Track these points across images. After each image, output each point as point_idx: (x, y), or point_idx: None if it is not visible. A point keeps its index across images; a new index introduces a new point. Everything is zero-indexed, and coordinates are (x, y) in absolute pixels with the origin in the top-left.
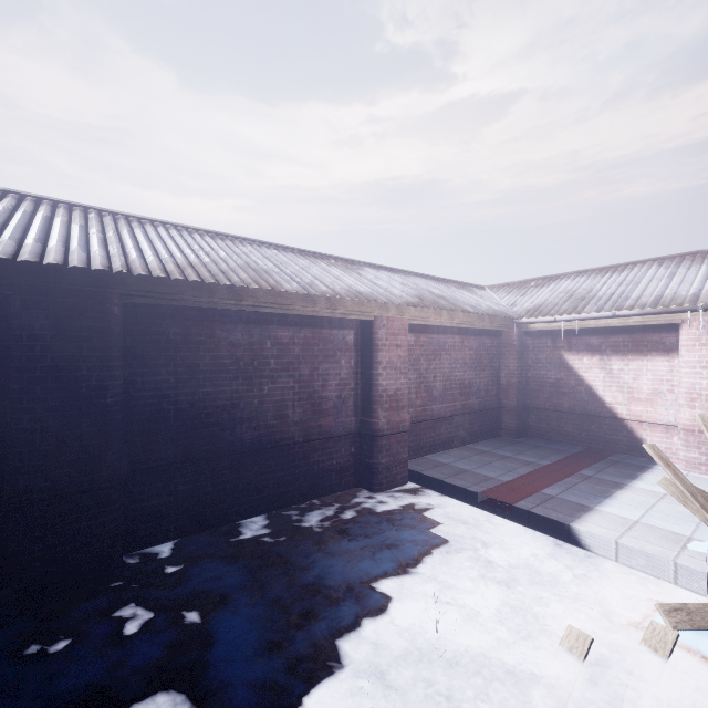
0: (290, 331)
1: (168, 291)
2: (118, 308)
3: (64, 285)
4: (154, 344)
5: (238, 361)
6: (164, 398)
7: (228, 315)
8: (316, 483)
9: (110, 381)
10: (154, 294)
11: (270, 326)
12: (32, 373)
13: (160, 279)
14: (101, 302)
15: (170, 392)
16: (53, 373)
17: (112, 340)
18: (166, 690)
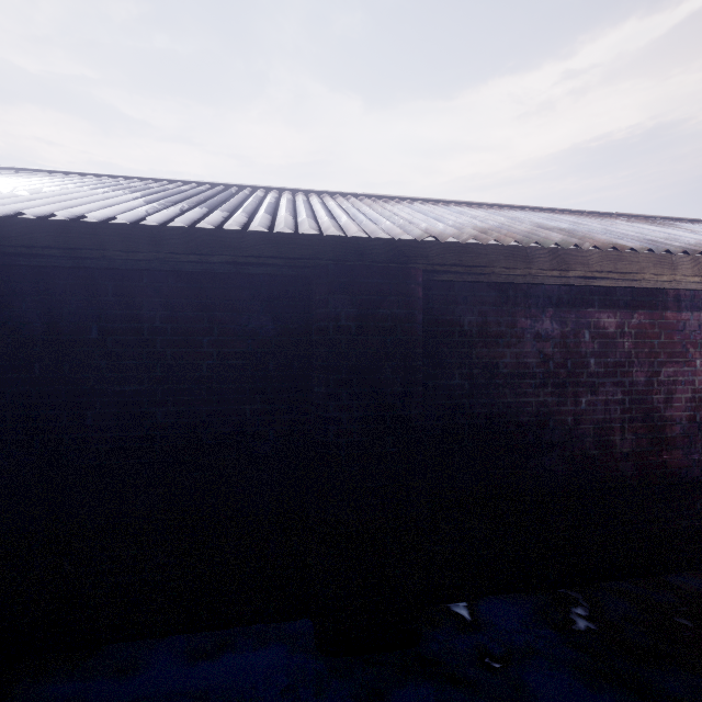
0: (616, 315)
1: (476, 262)
2: (421, 288)
3: (366, 263)
4: (446, 337)
5: (545, 360)
6: (457, 409)
7: (533, 296)
8: (656, 553)
9: (413, 386)
10: (459, 268)
11: (588, 310)
12: (338, 374)
13: (467, 246)
14: (405, 282)
15: (464, 401)
16: (357, 374)
17: (415, 331)
18: None
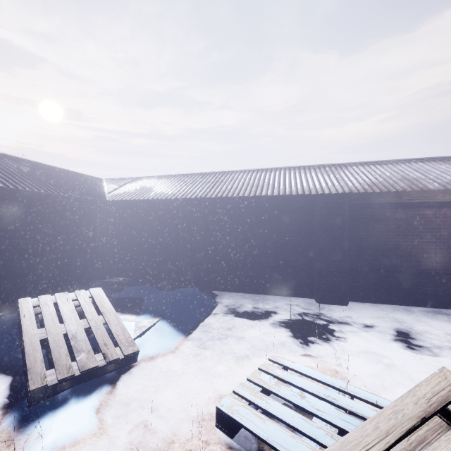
0: (432, 210)
1: (366, 197)
2: (347, 206)
3: (330, 200)
4: (358, 219)
5: (398, 227)
6: (362, 242)
7: (393, 205)
8: None
9: (344, 233)
10: (360, 199)
11: (418, 209)
12: (322, 229)
13: (363, 193)
14: (342, 205)
15: (365, 239)
16: (328, 230)
17: (345, 218)
18: (378, 335)
